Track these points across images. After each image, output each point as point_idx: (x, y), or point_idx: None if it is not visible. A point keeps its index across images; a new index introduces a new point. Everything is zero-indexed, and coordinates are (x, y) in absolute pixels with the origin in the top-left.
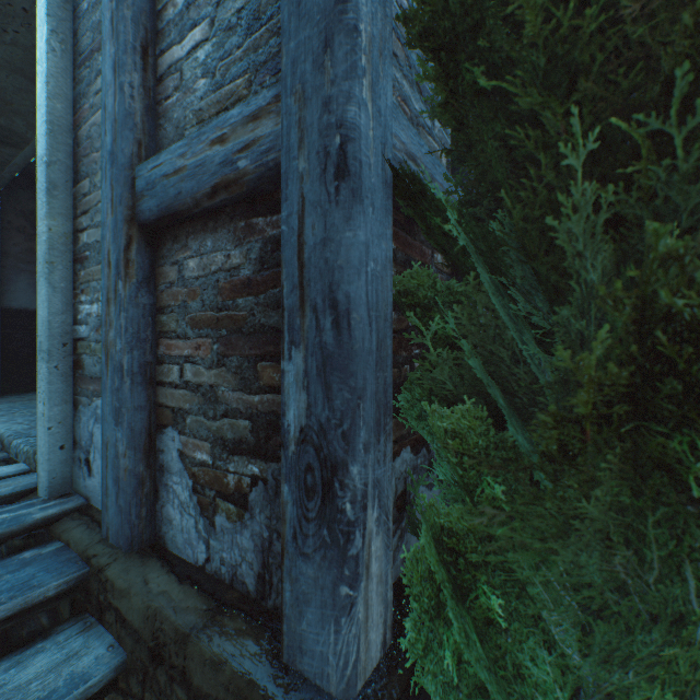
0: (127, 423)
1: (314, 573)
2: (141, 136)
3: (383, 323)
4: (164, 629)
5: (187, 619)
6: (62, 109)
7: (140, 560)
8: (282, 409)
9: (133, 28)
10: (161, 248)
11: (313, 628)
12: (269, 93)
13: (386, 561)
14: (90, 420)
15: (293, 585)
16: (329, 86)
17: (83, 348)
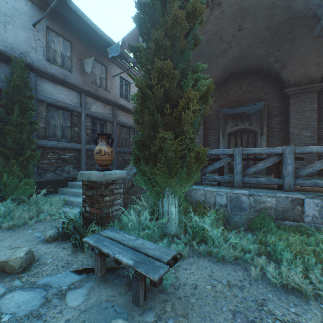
0: None
1: None
2: None
3: None
4: None
5: None
6: None
7: None
8: None
9: None
10: None
11: None
12: None
13: None
14: None
15: None
16: None
17: None
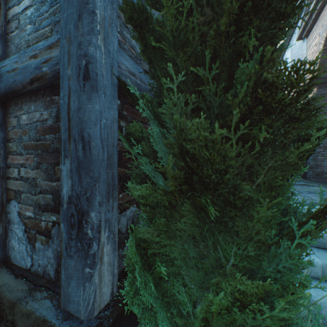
0: None
1: (74, 264)
2: None
3: (111, 147)
4: (3, 302)
5: (16, 295)
6: None
7: None
8: (61, 188)
9: None
10: (9, 109)
11: (74, 290)
12: (57, 36)
13: (114, 256)
14: None
15: (66, 271)
16: (81, 37)
17: None
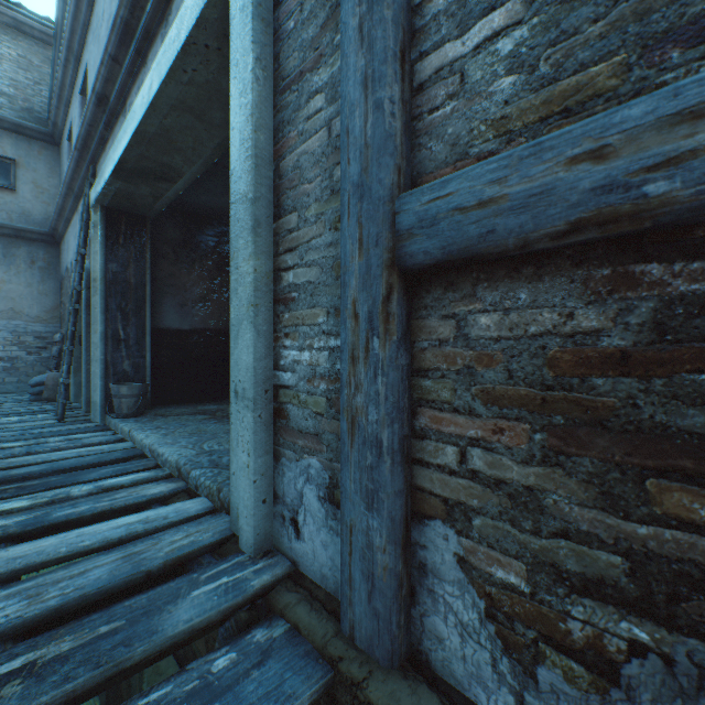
0: (386, 512)
1: None
2: (399, 160)
3: None
4: None
5: None
6: (264, 141)
7: (404, 682)
8: None
9: (393, 31)
10: (420, 296)
11: None
12: None
13: None
14: (297, 477)
15: None
16: None
17: (287, 397)
